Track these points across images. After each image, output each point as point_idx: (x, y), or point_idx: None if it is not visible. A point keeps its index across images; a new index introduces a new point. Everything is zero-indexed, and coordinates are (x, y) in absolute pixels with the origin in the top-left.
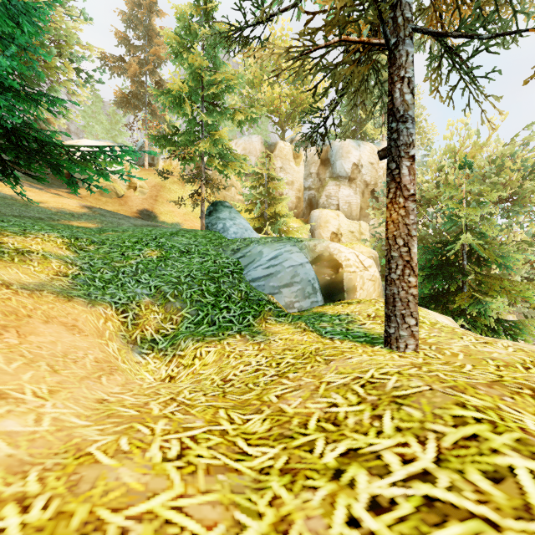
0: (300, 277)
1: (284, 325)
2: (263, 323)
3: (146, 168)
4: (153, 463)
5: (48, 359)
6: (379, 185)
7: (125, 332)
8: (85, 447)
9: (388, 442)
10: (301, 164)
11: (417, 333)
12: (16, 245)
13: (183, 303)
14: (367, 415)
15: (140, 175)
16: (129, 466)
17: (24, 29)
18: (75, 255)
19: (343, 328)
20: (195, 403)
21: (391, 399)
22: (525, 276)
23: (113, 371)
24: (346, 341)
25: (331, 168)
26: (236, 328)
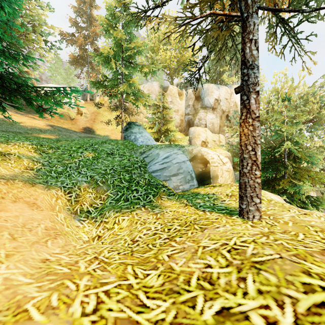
0: (183, 170)
1: (173, 201)
2: (159, 200)
3: (88, 102)
4: (73, 318)
5: (10, 229)
6: (231, 112)
7: (70, 206)
8: (24, 304)
9: (253, 303)
10: (183, 99)
11: (261, 208)
12: (0, 149)
13: (108, 186)
14: (234, 277)
15: (85, 106)
16: (55, 322)
17: (5, 11)
18: (39, 156)
19: (211, 204)
20: (111, 261)
21: (251, 264)
22: (321, 168)
23: (57, 236)
24: (213, 212)
25: (201, 102)
26: (142, 203)
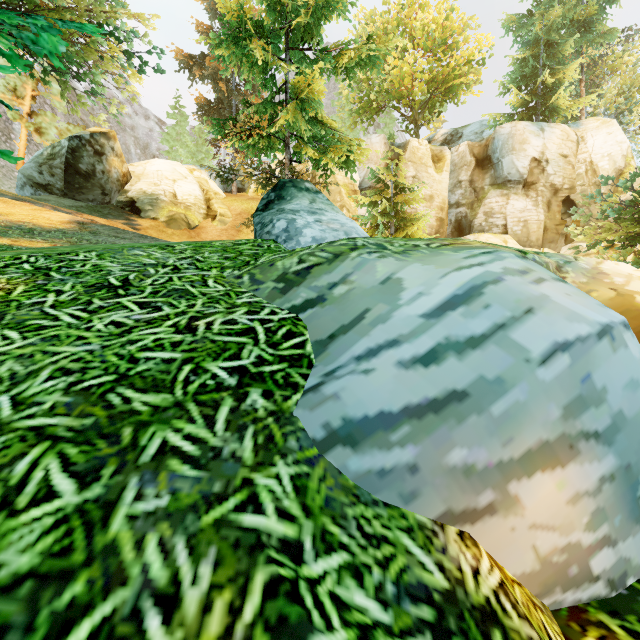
0: (614, 412)
1: None
2: None
3: (234, 194)
4: None
5: None
6: (577, 190)
7: None
8: None
9: None
10: (444, 169)
11: None
12: None
13: None
14: None
15: (224, 201)
16: None
17: None
18: None
19: None
20: None
21: None
22: None
23: None
24: None
25: (493, 170)
26: None
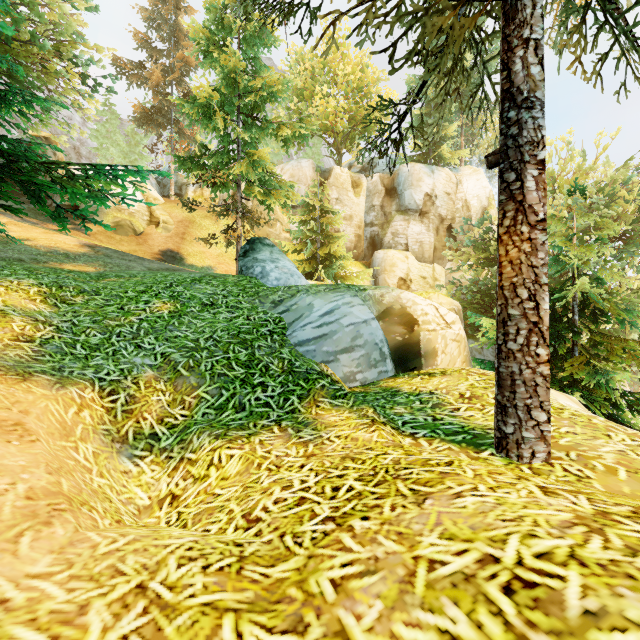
0: (364, 339)
1: (343, 412)
2: (313, 408)
3: (172, 199)
4: None
5: None
6: (457, 221)
7: (111, 424)
8: None
9: None
10: (361, 194)
11: (550, 435)
12: None
13: (200, 377)
14: None
15: (165, 207)
16: None
17: None
18: (53, 310)
19: (429, 417)
20: (180, 598)
21: None
22: None
23: (53, 516)
24: (436, 441)
25: (398, 199)
26: (275, 414)
